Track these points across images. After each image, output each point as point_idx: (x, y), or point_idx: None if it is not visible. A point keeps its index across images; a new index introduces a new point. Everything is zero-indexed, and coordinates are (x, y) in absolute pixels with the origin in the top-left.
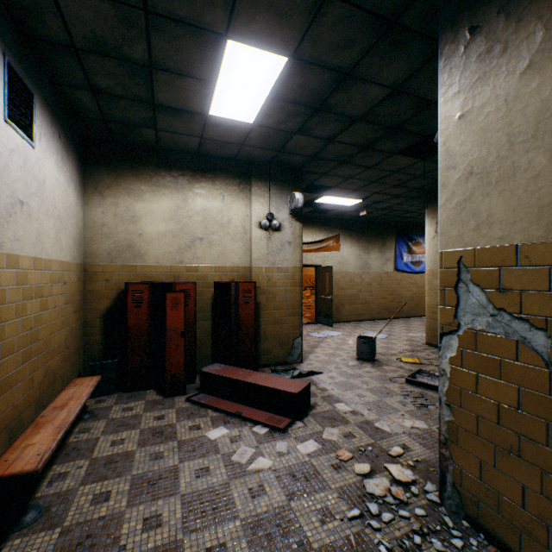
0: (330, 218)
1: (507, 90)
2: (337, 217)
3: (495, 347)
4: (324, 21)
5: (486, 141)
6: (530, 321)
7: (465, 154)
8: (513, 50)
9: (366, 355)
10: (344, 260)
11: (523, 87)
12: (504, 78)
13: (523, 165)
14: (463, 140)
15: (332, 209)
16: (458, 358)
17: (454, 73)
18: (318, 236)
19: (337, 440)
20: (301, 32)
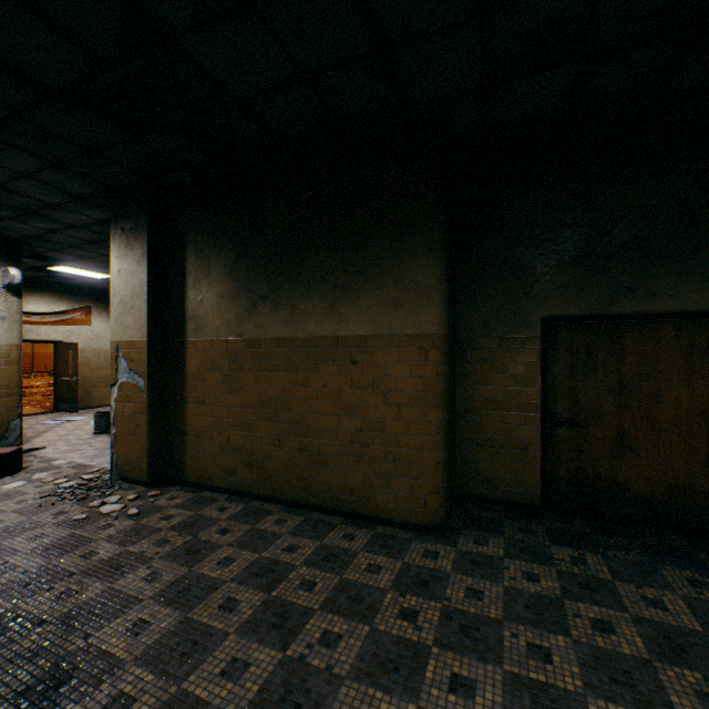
0: (78, 286)
1: (134, 268)
2: (88, 286)
3: (130, 388)
4: (26, 183)
5: (128, 288)
6: (139, 374)
7: (121, 291)
8: (135, 251)
9: (104, 428)
10: (98, 336)
11: (138, 270)
12: (133, 262)
13: (138, 304)
14: (120, 283)
15: (77, 278)
16: (118, 397)
17: (117, 246)
18: (59, 306)
19: (47, 477)
20: (5, 180)
